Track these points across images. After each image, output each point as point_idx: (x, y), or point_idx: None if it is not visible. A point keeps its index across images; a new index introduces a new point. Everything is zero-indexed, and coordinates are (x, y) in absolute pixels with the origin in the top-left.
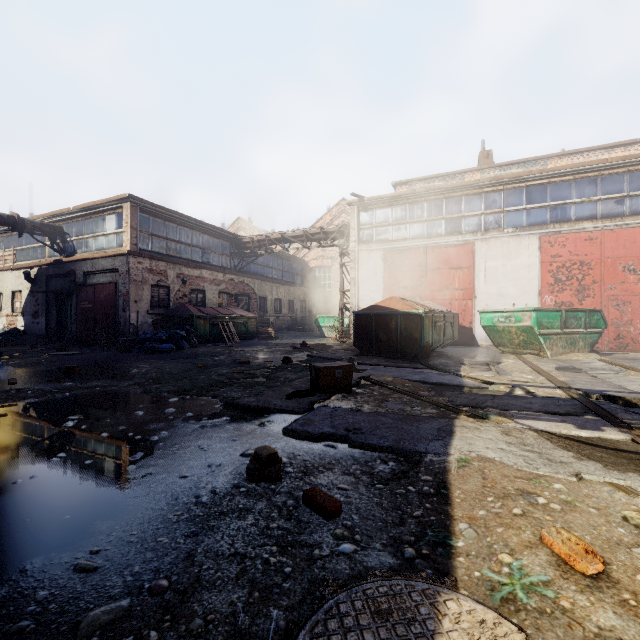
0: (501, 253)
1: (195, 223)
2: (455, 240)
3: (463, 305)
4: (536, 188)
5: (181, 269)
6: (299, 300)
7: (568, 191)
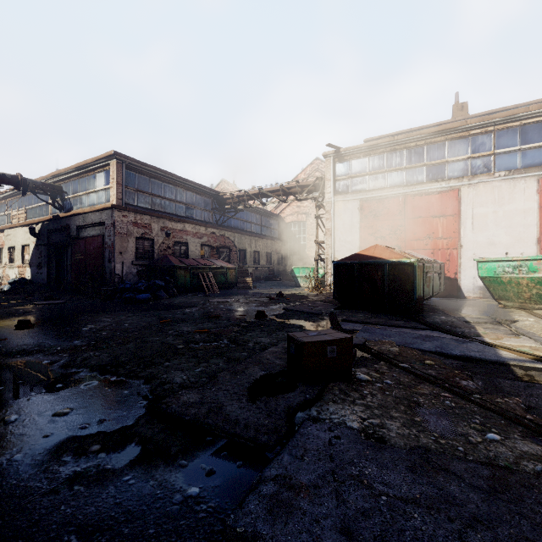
0: (491, 198)
1: (179, 180)
2: (438, 187)
3: (447, 255)
4: (533, 126)
5: (165, 223)
6: (276, 252)
7: None
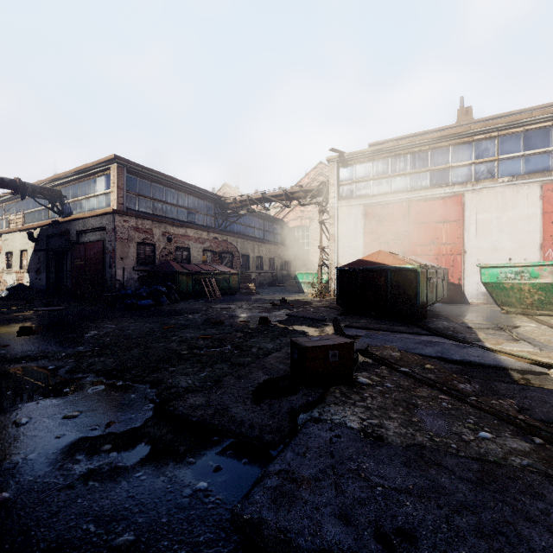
0: (495, 204)
1: (180, 184)
2: (442, 192)
3: (451, 260)
4: (536, 132)
5: (166, 228)
6: (279, 258)
7: None
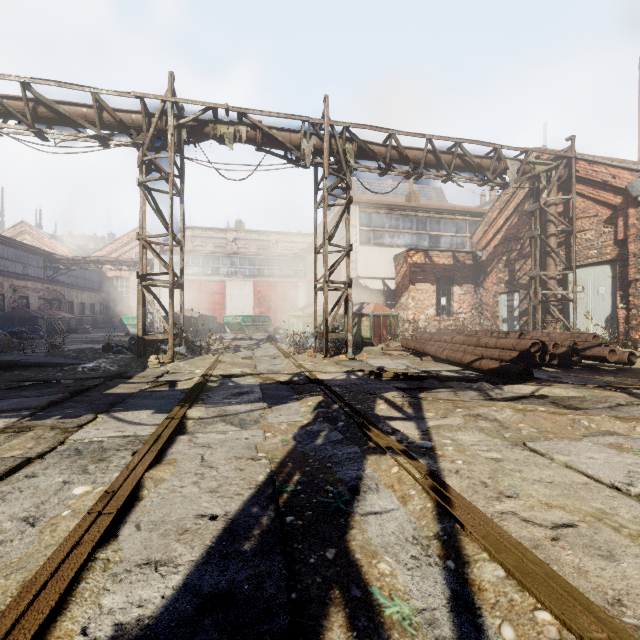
0: (238, 288)
1: (20, 245)
2: (216, 279)
3: (220, 312)
4: (252, 259)
5: (13, 281)
6: (99, 303)
7: (264, 263)
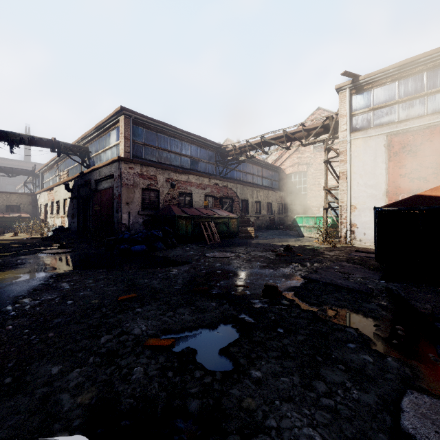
0: None
1: (183, 134)
2: None
3: None
4: None
5: (170, 174)
6: (276, 202)
7: None
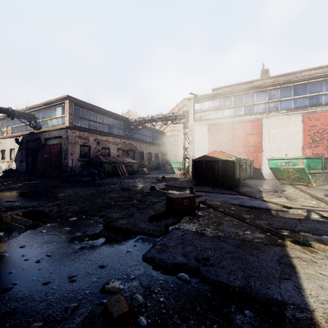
0: (278, 125)
1: (104, 111)
2: (250, 118)
3: (255, 155)
4: (300, 86)
5: (96, 136)
6: (161, 153)
7: (320, 87)
